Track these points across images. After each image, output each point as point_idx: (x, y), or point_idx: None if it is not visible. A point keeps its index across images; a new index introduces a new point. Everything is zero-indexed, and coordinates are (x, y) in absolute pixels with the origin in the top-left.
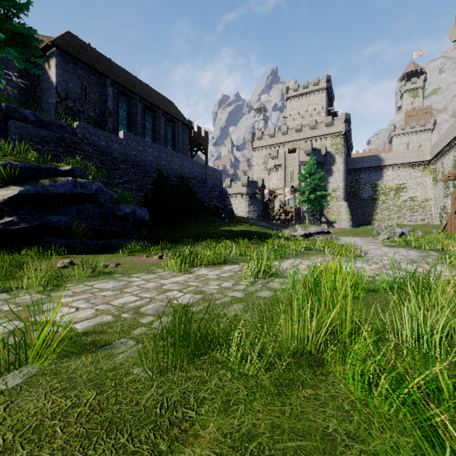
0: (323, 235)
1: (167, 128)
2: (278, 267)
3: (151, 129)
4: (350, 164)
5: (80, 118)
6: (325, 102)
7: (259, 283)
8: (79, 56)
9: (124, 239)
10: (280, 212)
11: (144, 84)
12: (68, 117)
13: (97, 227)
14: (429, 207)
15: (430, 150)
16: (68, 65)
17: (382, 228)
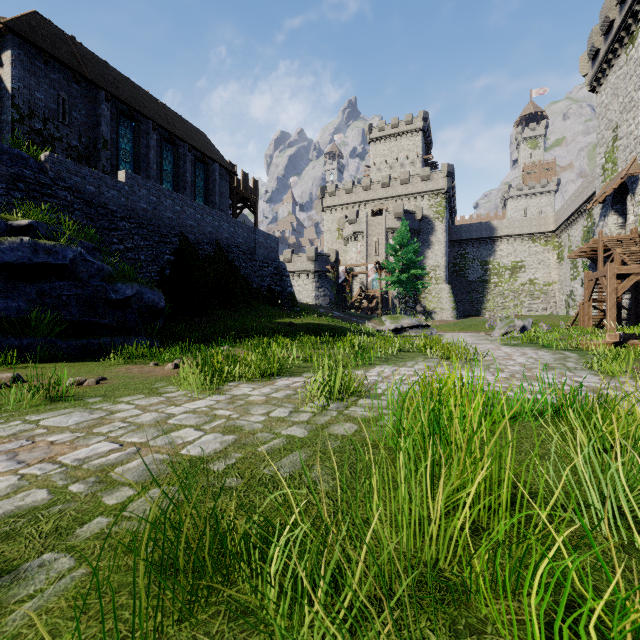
0: (421, 330)
1: (196, 172)
2: (363, 381)
3: (171, 172)
4: (454, 233)
5: (55, 148)
6: (422, 149)
7: (333, 408)
8: (53, 51)
9: (122, 337)
10: (361, 298)
11: (161, 104)
12: (33, 146)
13: (75, 318)
14: (553, 293)
15: (554, 218)
16: (34, 64)
17: (496, 320)
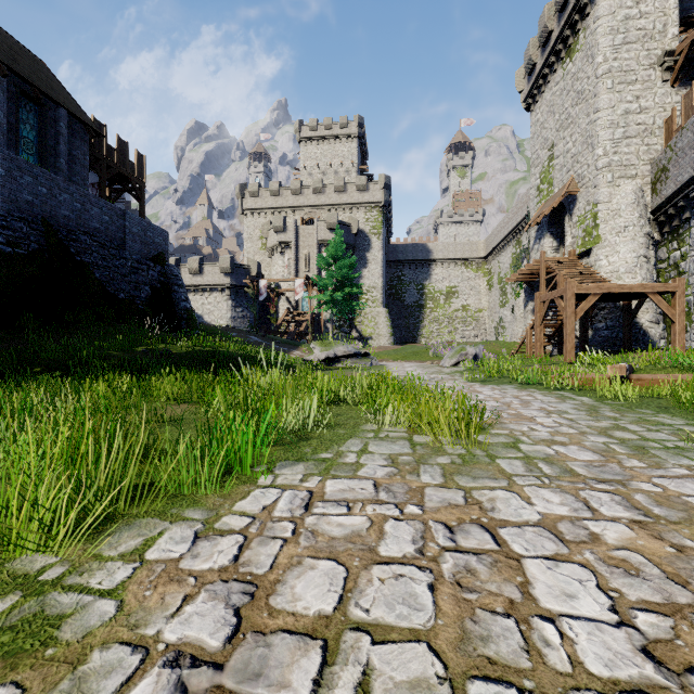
0: (359, 359)
1: (19, 112)
2: None
3: None
4: (391, 253)
5: None
6: (357, 157)
7: None
8: None
9: None
10: (288, 321)
11: None
12: None
13: None
14: (484, 320)
15: (484, 245)
16: None
17: (439, 347)
